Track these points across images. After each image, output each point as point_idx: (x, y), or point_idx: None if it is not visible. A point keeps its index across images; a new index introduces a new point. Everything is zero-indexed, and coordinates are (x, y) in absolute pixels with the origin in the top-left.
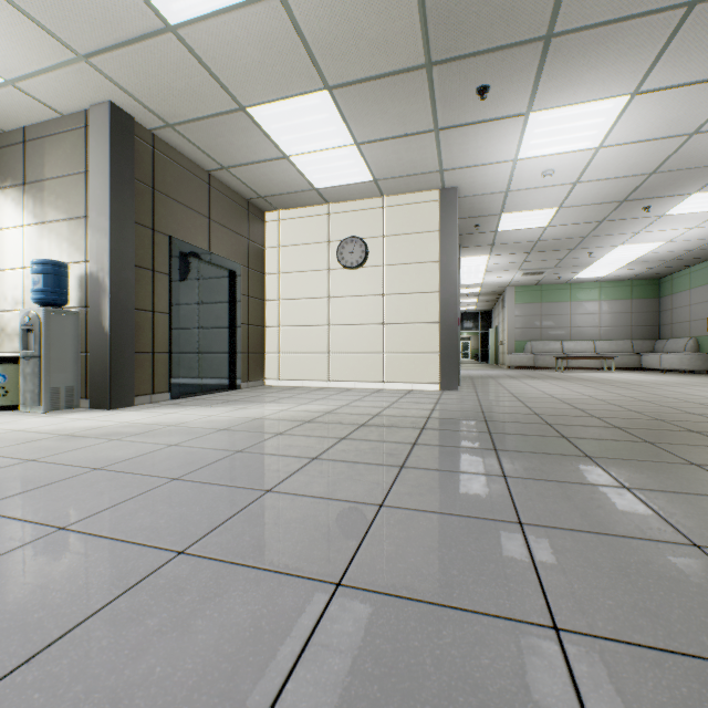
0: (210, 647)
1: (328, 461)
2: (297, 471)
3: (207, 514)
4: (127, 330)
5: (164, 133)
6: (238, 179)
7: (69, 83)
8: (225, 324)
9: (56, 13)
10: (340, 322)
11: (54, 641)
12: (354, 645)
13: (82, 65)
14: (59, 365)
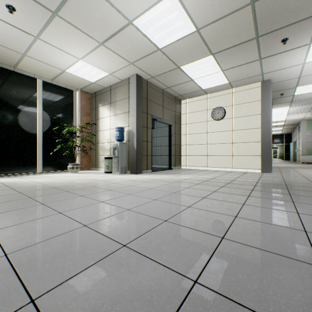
0: (208, 221)
1: (219, 192)
2: (210, 194)
3: (189, 201)
4: (140, 148)
5: (150, 80)
6: (172, 90)
7: (126, 71)
8: (167, 145)
9: (127, 53)
10: (212, 143)
11: (174, 215)
12: (244, 225)
13: (131, 65)
14: (122, 159)
